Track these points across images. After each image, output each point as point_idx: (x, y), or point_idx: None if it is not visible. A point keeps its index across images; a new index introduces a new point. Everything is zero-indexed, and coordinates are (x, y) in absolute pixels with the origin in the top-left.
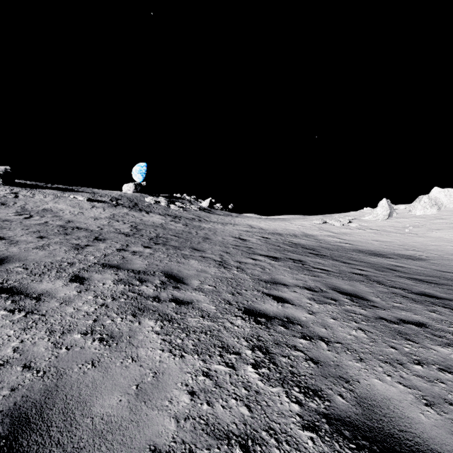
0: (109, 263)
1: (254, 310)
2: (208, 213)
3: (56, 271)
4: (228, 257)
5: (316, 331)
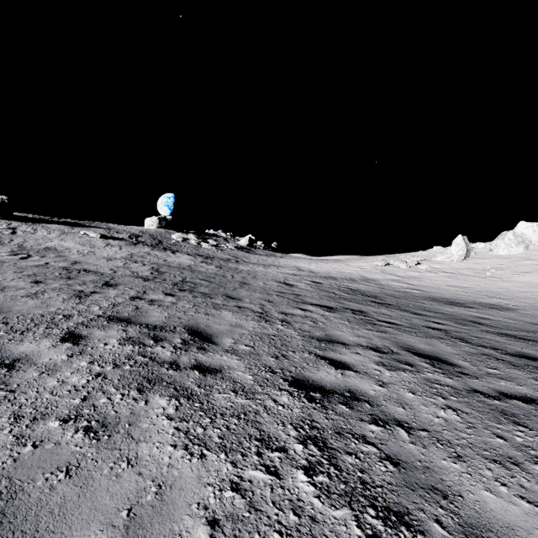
0: (117, 316)
1: (305, 380)
2: (247, 253)
3: (46, 327)
4: (270, 308)
5: (390, 412)
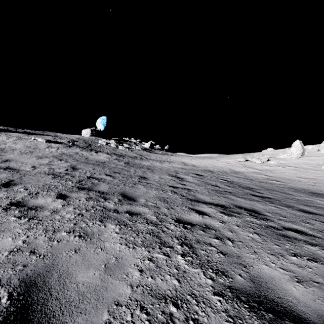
0: None
1: None
2: (149, 152)
3: None
4: (166, 212)
5: None
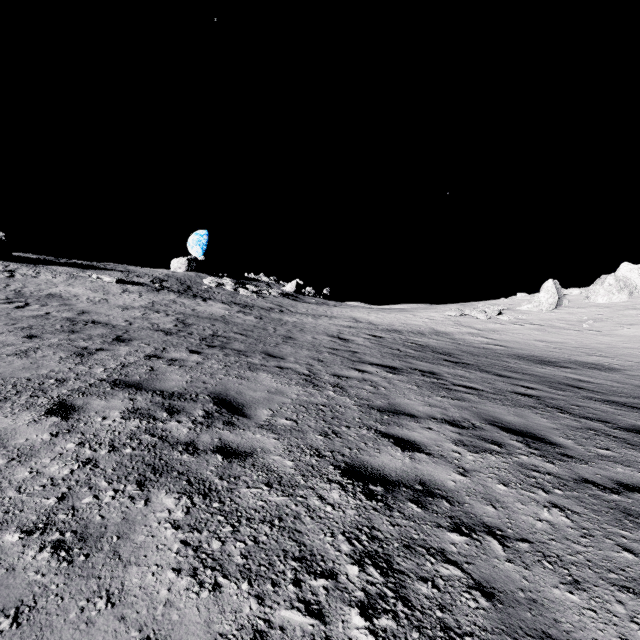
0: (125, 380)
1: (362, 468)
2: (294, 301)
3: (30, 394)
4: (320, 368)
5: (476, 513)
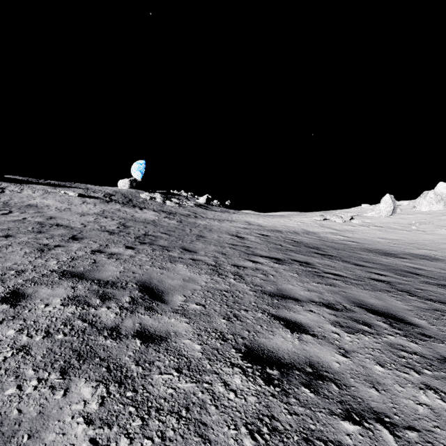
0: (72, 270)
1: (260, 350)
2: (205, 209)
3: None
4: (223, 260)
5: (363, 397)
